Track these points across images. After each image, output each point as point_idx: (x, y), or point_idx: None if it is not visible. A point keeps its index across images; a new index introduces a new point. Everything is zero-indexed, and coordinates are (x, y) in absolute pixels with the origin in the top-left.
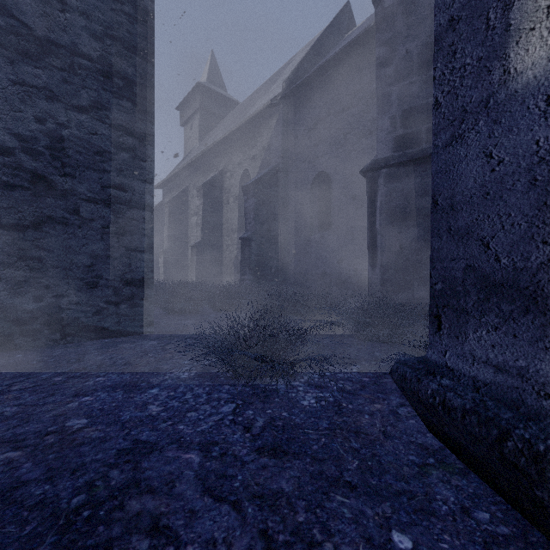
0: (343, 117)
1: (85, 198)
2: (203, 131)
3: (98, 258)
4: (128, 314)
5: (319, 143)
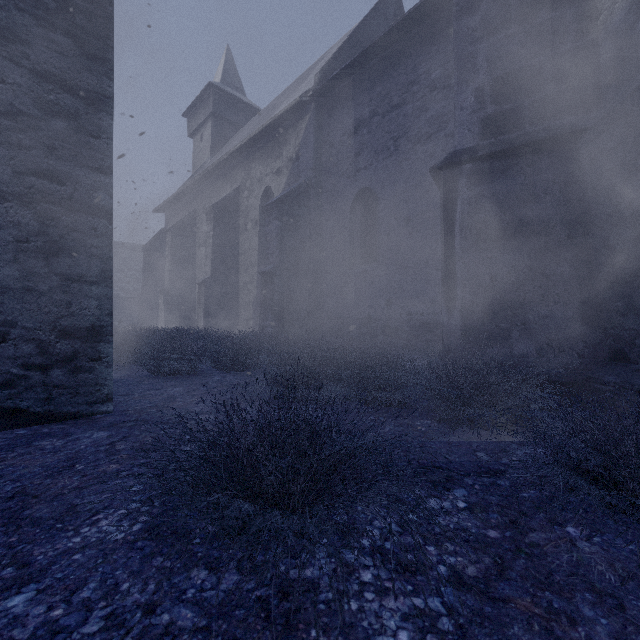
0: (393, 117)
1: None
2: (216, 143)
3: (7, 292)
4: (66, 384)
5: (361, 151)
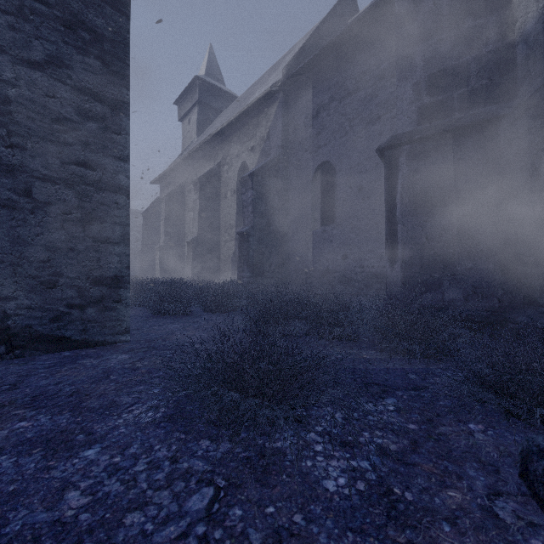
0: (348, 102)
1: (39, 177)
2: (201, 126)
3: (57, 251)
4: (97, 319)
5: (321, 131)
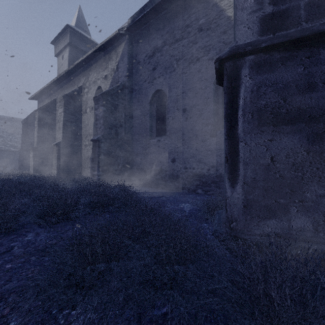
0: (175, 46)
1: None
2: (71, 61)
3: None
4: None
5: (156, 67)
